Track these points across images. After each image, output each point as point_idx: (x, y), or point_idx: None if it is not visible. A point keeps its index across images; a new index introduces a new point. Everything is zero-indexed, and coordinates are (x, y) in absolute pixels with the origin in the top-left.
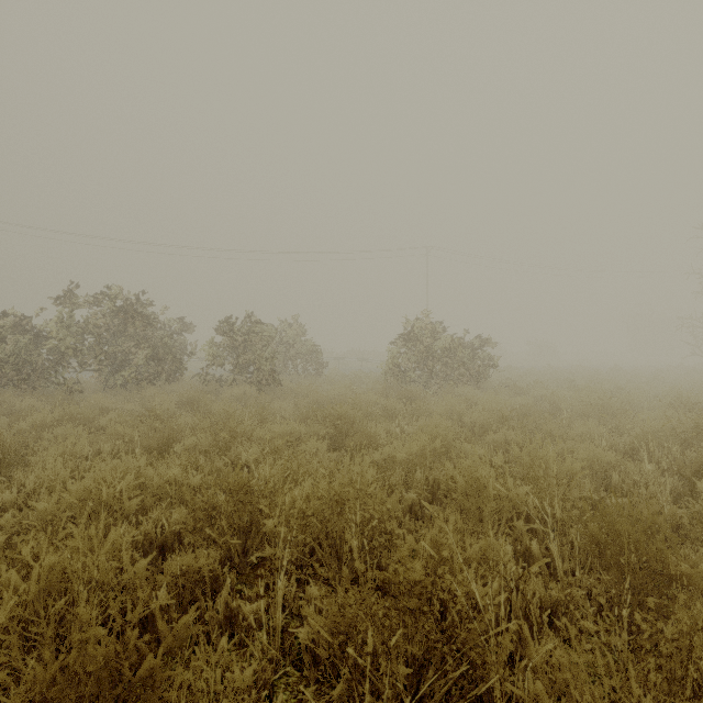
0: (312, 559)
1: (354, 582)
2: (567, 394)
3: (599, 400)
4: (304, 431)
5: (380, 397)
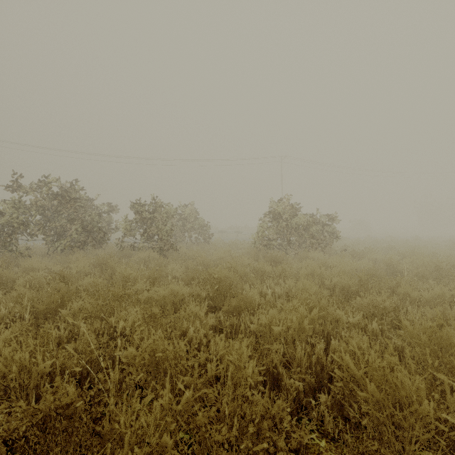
0: None
1: None
2: (396, 258)
3: (430, 264)
4: (188, 292)
5: (252, 260)
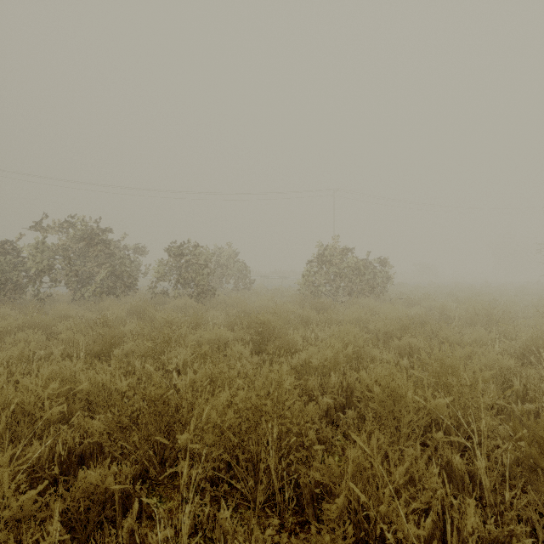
0: (227, 475)
1: (271, 495)
2: (452, 305)
3: (482, 310)
4: (232, 336)
5: (297, 307)
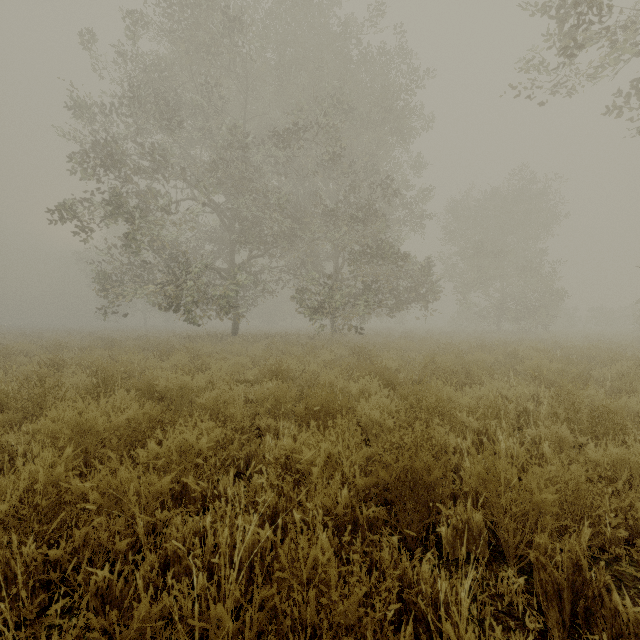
0: None
1: None
2: None
3: None
4: None
5: None
